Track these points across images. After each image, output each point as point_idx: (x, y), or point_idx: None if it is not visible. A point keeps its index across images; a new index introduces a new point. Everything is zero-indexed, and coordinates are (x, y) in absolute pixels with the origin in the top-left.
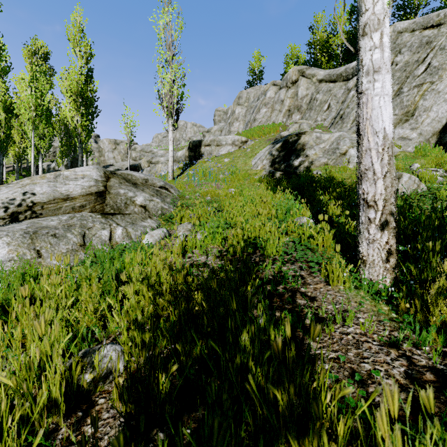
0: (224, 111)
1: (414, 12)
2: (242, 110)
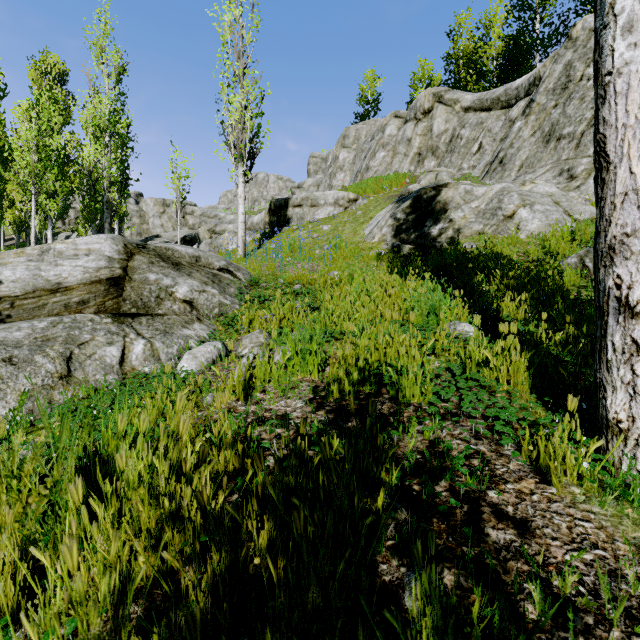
0: (322, 157)
1: None
2: (349, 154)
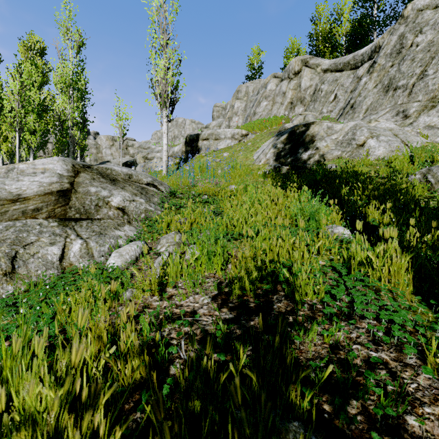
0: (223, 106)
1: None
2: (241, 104)
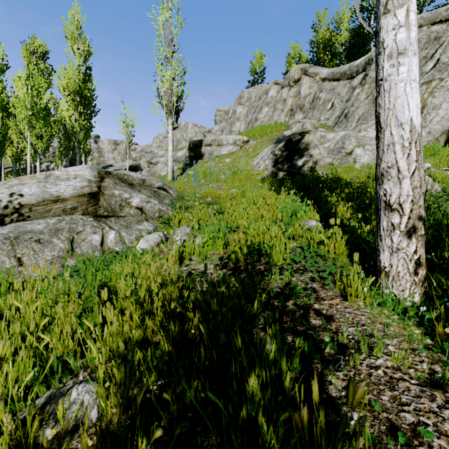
0: (225, 111)
1: (419, 9)
2: (244, 109)
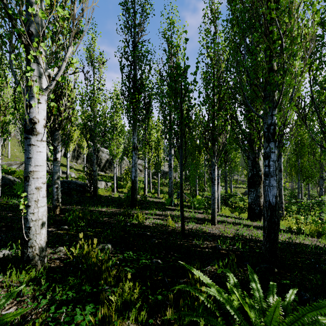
0: None
1: None
2: None
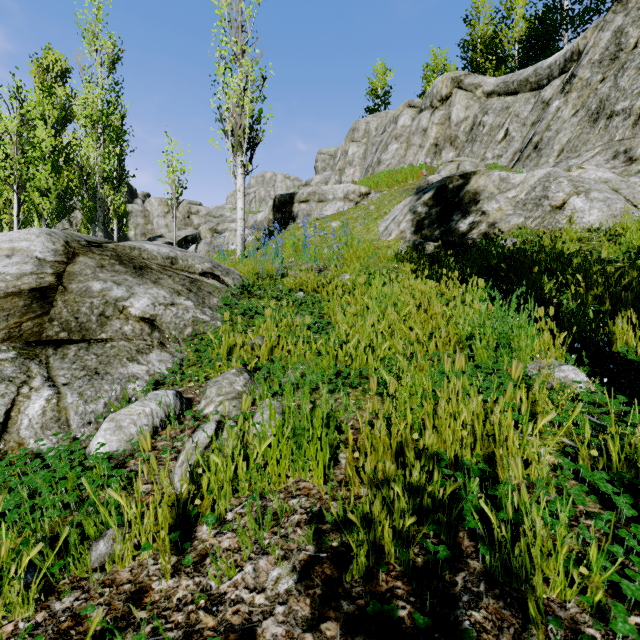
0: (331, 154)
1: None
2: (359, 148)
